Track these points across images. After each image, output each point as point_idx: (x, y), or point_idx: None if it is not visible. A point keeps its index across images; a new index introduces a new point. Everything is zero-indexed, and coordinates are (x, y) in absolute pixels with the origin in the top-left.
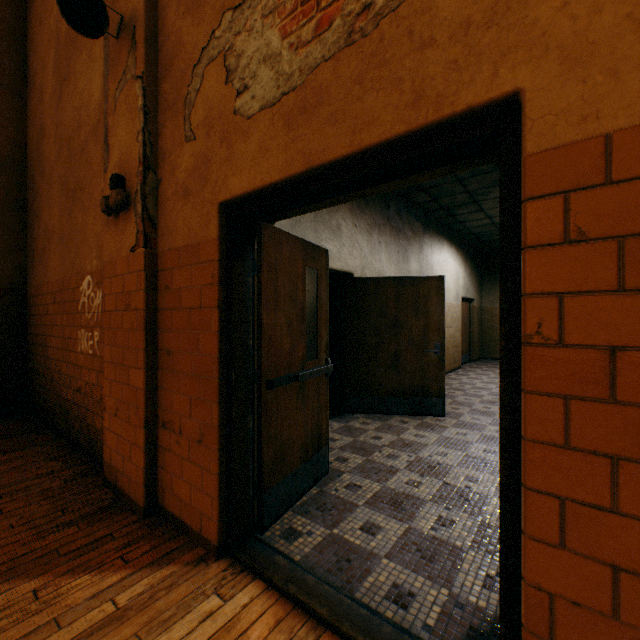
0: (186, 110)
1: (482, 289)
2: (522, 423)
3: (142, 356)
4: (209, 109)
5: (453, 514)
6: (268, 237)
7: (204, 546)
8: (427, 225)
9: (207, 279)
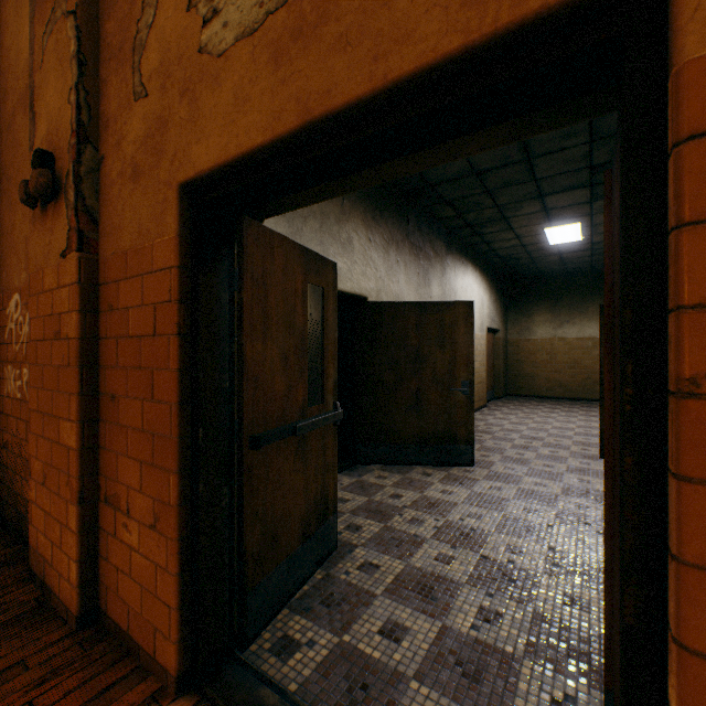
0: (135, 56)
1: (507, 319)
2: (675, 533)
3: (75, 403)
4: (165, 50)
5: (497, 603)
6: (253, 238)
7: (159, 676)
8: (450, 245)
9: (163, 294)
